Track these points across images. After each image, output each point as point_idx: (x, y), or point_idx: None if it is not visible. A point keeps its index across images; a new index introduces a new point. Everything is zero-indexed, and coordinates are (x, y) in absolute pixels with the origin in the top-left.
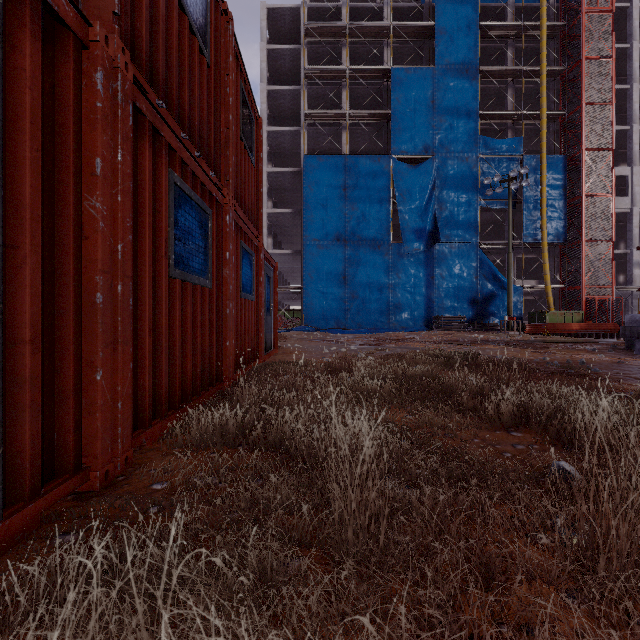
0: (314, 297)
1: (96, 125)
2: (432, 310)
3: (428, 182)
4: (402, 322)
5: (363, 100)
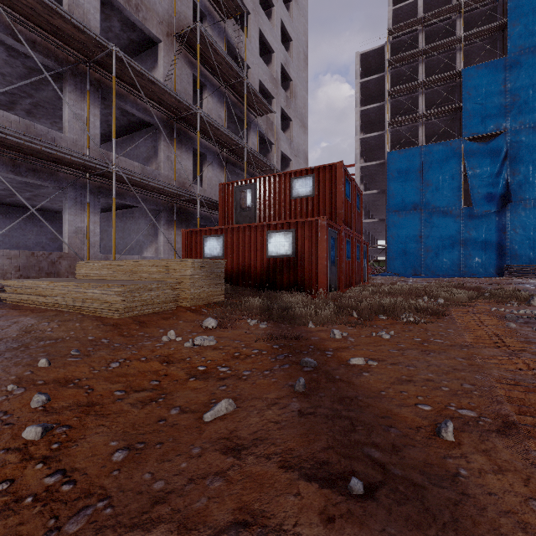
0: (395, 252)
1: (342, 241)
2: (504, 260)
3: (499, 154)
4: (473, 270)
5: (438, 96)
